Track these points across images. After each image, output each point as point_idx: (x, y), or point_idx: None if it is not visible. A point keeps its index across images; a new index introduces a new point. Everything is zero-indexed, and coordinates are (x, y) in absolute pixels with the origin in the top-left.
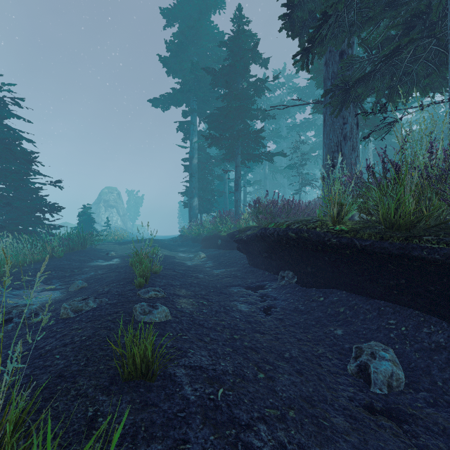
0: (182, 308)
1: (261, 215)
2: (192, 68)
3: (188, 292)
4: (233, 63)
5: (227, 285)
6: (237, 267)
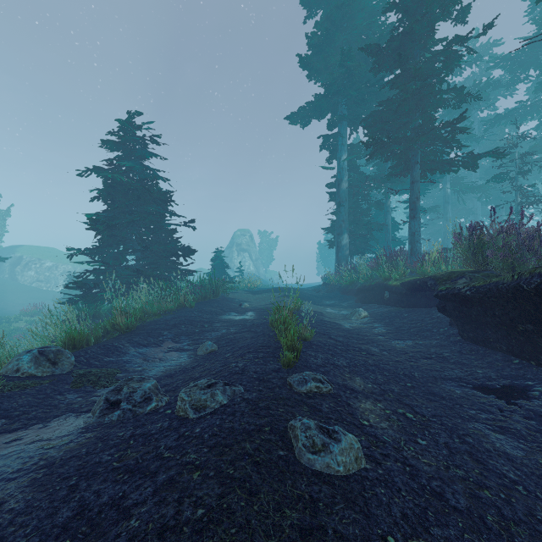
0: (372, 427)
1: (490, 251)
2: (342, 58)
3: (368, 385)
4: (410, 26)
5: (433, 375)
6: (435, 339)
